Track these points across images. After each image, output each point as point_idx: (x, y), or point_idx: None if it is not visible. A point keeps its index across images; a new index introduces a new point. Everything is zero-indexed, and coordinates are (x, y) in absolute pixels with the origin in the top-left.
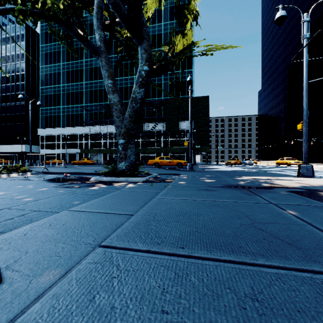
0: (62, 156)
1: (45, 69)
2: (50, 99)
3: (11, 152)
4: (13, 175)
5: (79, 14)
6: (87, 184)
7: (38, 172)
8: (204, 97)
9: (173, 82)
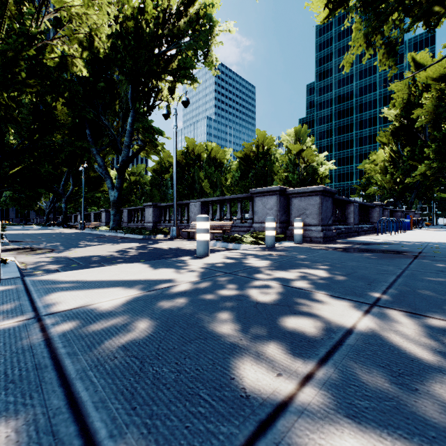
0: None
1: None
2: None
3: None
4: None
5: None
6: None
7: None
8: None
9: None
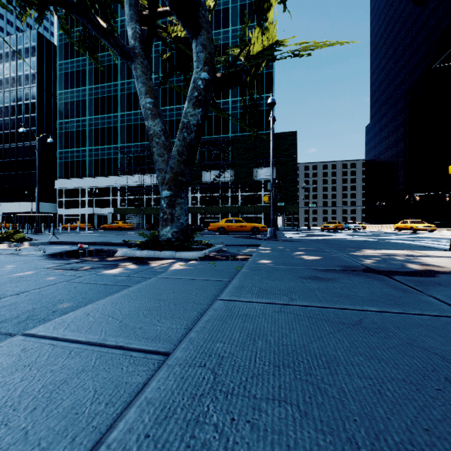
0: (89, 218)
1: (65, 95)
2: (72, 138)
3: (18, 213)
4: (1, 247)
5: (106, 3)
6: (105, 264)
7: (41, 241)
8: (289, 133)
9: None
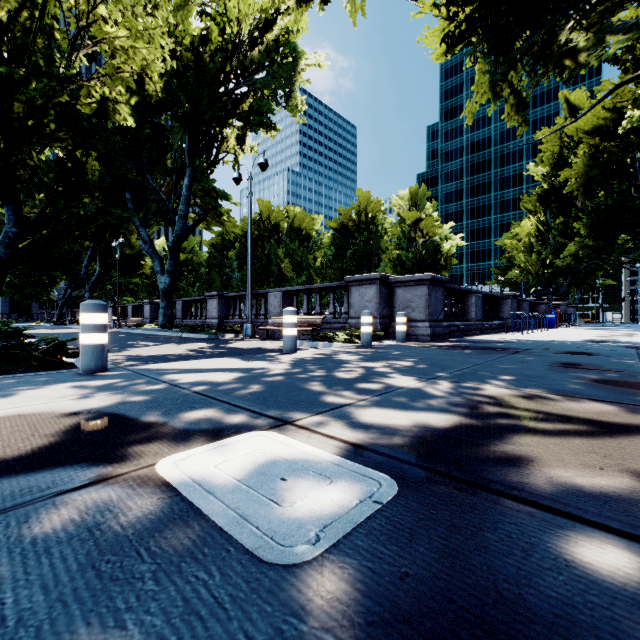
0: None
1: None
2: None
3: None
4: None
5: None
6: None
7: None
8: None
9: None
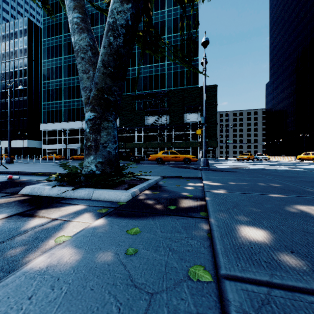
0: (64, 151)
1: (47, 63)
2: (52, 94)
3: (15, 148)
4: None
5: None
6: None
7: None
8: (211, 86)
9: (177, 71)
